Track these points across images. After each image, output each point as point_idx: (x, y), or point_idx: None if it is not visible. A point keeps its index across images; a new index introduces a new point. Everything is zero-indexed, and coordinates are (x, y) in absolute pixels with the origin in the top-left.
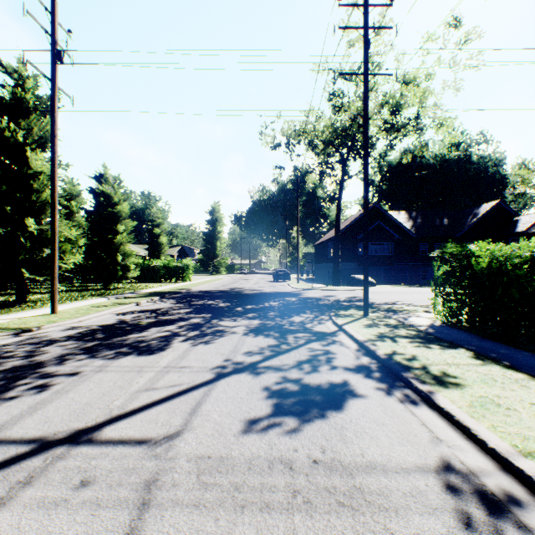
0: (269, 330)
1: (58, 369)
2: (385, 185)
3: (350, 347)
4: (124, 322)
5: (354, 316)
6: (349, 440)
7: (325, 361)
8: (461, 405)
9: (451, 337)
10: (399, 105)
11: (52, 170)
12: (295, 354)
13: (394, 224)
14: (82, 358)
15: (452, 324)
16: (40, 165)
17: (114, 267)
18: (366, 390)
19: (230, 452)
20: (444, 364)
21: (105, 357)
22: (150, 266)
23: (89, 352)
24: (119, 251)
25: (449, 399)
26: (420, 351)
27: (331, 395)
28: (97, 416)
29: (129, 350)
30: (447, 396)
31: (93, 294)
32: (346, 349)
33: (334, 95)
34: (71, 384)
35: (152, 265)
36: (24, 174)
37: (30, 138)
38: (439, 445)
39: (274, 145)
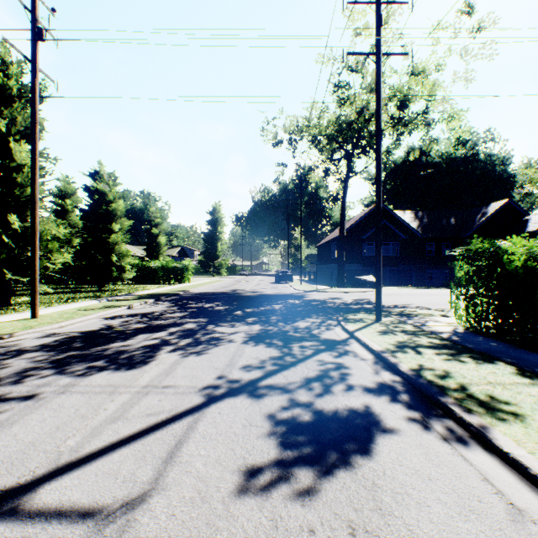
0: (271, 338)
1: (12, 390)
2: (389, 184)
3: (366, 359)
4: (109, 327)
5: (365, 321)
6: (388, 511)
7: (339, 378)
8: (532, 448)
9: (482, 346)
10: (406, 99)
11: (32, 160)
12: (302, 369)
13: (400, 224)
14: (47, 374)
15: (476, 330)
16: (25, 158)
17: (108, 267)
18: (396, 421)
19: (214, 536)
20: (486, 383)
21: (76, 372)
22: (147, 267)
23: (59, 366)
24: (115, 251)
25: (511, 438)
26: (451, 365)
27: (352, 430)
28: (37, 465)
29: (106, 363)
30: (508, 434)
31: (85, 296)
32: (362, 362)
33: (340, 86)
34: (20, 413)
35: (150, 266)
36: (7, 167)
37: (13, 128)
38: (520, 519)
39: (276, 142)
